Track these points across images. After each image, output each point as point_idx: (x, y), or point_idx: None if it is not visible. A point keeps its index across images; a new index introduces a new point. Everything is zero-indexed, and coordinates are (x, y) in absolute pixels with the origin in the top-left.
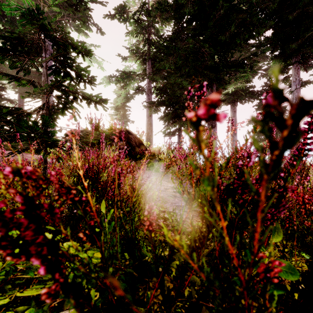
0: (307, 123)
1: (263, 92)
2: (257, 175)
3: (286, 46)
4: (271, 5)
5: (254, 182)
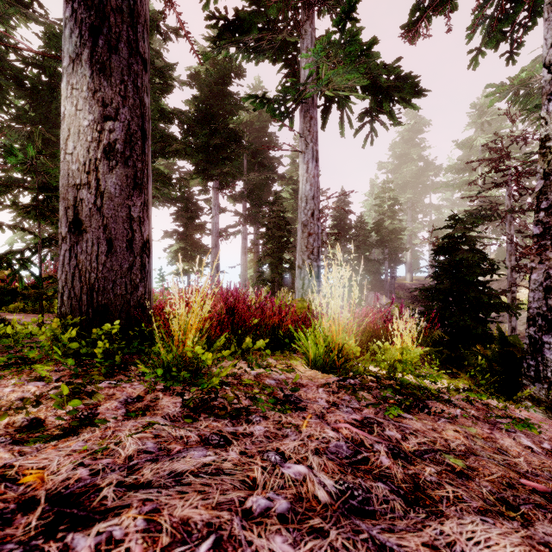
0: (233, 295)
1: (183, 199)
2: (226, 305)
3: (209, 170)
4: (198, 131)
5: (226, 306)
